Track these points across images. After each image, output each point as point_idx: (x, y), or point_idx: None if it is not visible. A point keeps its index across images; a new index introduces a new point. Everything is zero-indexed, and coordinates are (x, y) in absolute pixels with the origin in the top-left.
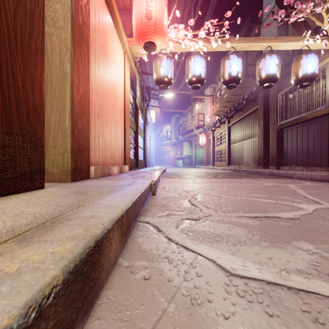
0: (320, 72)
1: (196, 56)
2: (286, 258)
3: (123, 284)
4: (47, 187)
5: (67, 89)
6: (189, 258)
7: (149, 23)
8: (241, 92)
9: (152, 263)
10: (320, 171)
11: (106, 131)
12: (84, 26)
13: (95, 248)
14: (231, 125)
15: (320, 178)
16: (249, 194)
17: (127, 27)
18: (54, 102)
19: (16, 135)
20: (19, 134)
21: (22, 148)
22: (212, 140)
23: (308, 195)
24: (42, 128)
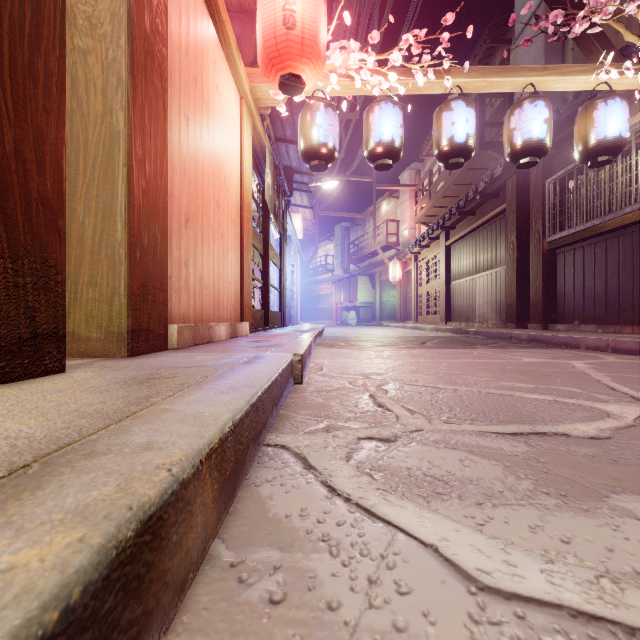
0: (630, 137)
1: (384, 104)
2: (603, 540)
3: (218, 616)
4: (73, 370)
5: (119, 164)
6: (377, 540)
7: (291, 36)
8: (471, 179)
9: (292, 556)
10: (631, 335)
11: (202, 254)
12: (156, 38)
13: (140, 538)
14: (451, 243)
15: (634, 348)
16: (494, 382)
17: (247, 46)
18: (91, 191)
19: (0, 258)
20: (7, 256)
21: (15, 286)
22: (413, 272)
23: (617, 383)
24: (62, 245)
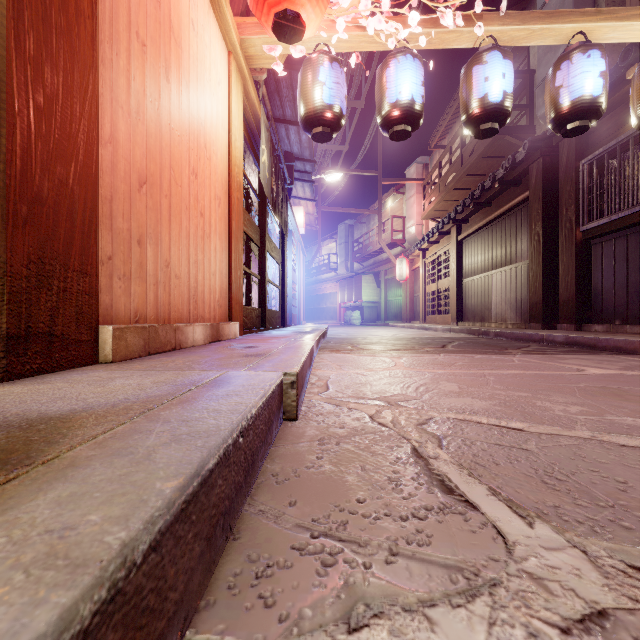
0: None
1: (402, 57)
2: None
3: None
4: None
5: None
6: None
7: None
8: (485, 169)
9: None
10: None
11: (169, 233)
12: None
13: None
14: (463, 238)
15: None
16: (597, 416)
17: None
18: None
19: None
20: None
21: None
22: (421, 269)
23: None
24: None
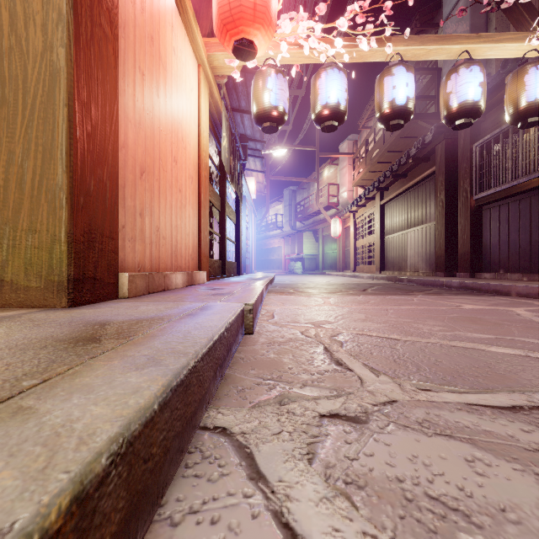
0: None
1: (330, 70)
2: None
3: None
4: None
5: (60, 104)
6: None
7: (243, 2)
8: (403, 146)
9: None
10: None
11: (159, 206)
12: None
13: None
14: (385, 203)
15: None
16: (449, 332)
17: (204, 19)
18: (31, 132)
19: None
20: None
21: None
22: (351, 228)
23: None
24: None
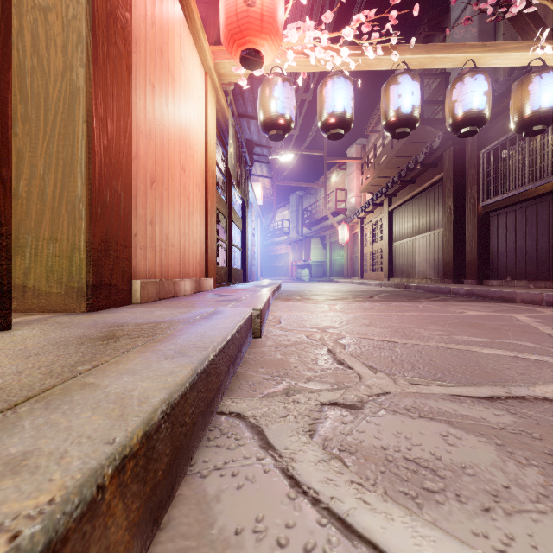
0: None
1: (337, 78)
2: None
3: None
4: (21, 327)
5: (79, 121)
6: None
7: (251, 13)
8: (411, 152)
9: None
10: None
11: (168, 214)
12: (119, 1)
13: None
14: (393, 209)
15: None
16: (448, 336)
17: (211, 27)
18: (52, 147)
19: None
20: None
21: None
22: (359, 234)
23: None
24: (7, 195)
